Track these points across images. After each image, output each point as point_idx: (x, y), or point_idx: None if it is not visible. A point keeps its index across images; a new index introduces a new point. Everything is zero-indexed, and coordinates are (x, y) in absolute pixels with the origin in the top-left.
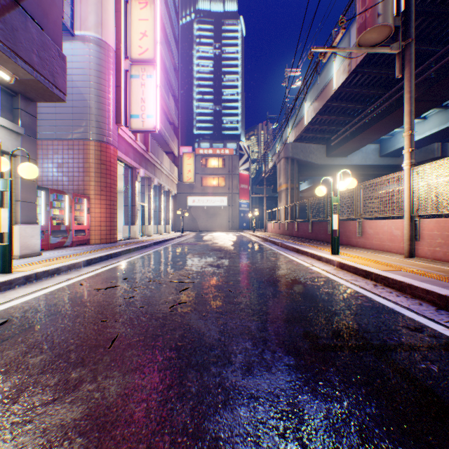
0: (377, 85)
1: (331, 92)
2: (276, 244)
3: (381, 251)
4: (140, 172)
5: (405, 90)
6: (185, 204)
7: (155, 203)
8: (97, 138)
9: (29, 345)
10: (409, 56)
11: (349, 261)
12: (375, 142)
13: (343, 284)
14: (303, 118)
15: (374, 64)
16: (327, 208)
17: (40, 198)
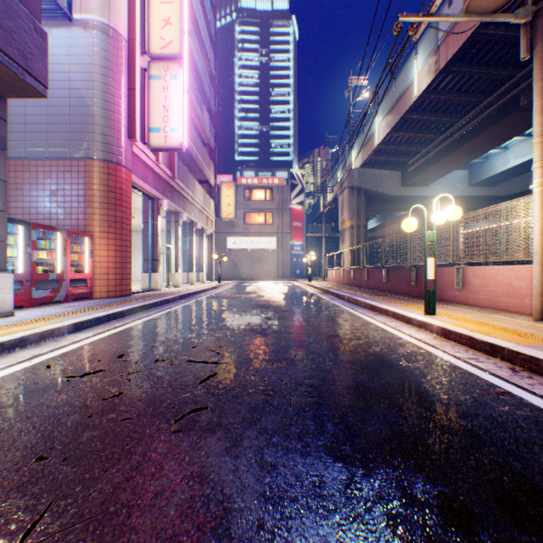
0: (472, 90)
1: (411, 100)
2: (340, 298)
3: (493, 310)
4: (163, 204)
5: (537, 76)
6: (224, 246)
7: (185, 244)
8: (103, 157)
9: None
10: (542, 26)
11: (457, 326)
12: (464, 168)
13: (460, 367)
14: (373, 137)
15: (469, 62)
16: (410, 250)
17: (17, 235)
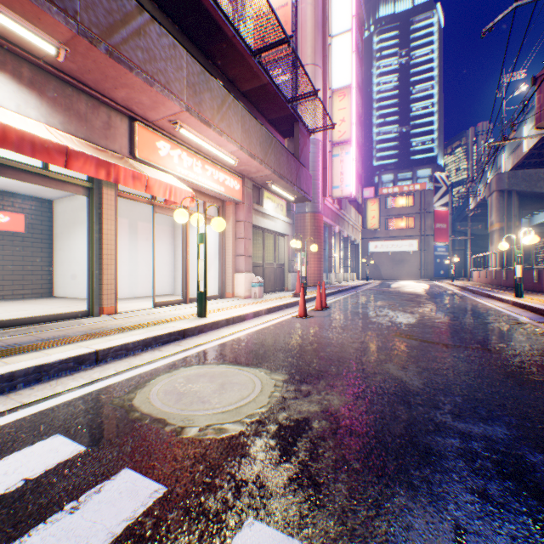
0: None
1: None
2: (471, 292)
3: None
4: (335, 229)
5: None
6: (365, 250)
7: (341, 252)
8: (311, 211)
9: (349, 311)
10: None
11: (521, 300)
12: None
13: (499, 310)
14: (522, 143)
15: None
16: (532, 256)
17: None
